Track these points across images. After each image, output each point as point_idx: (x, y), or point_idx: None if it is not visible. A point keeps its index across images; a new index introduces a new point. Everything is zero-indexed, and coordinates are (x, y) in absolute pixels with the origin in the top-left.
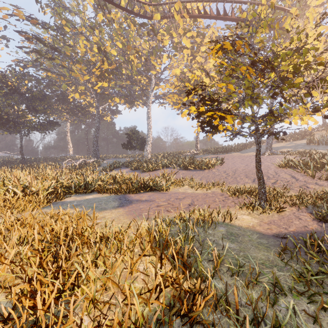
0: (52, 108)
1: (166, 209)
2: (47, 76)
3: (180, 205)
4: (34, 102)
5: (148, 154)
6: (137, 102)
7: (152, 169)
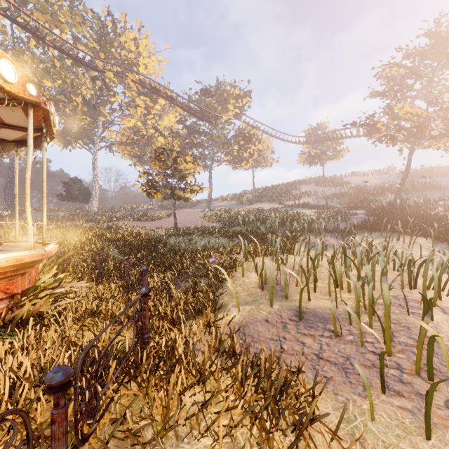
0: None
1: None
2: None
3: None
4: None
5: (94, 208)
6: (76, 144)
7: (108, 221)
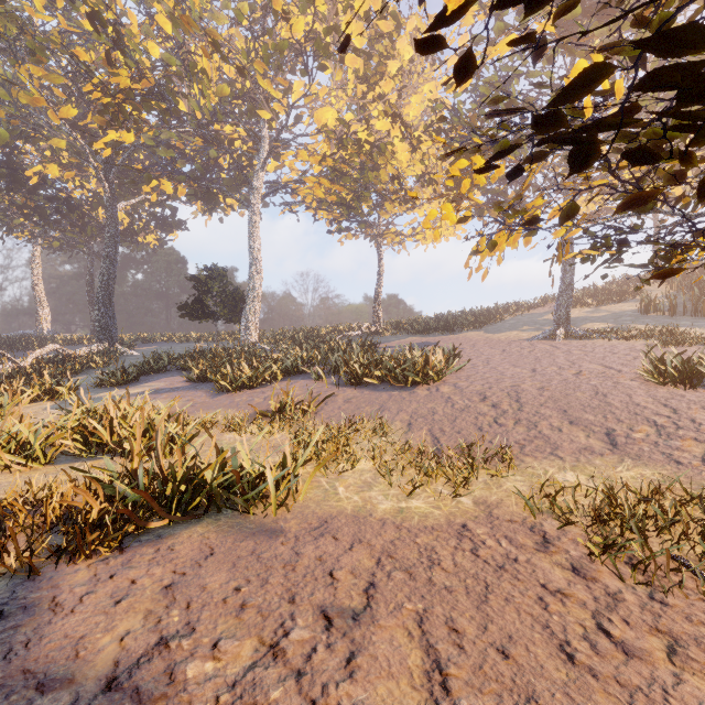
0: None
1: None
2: None
3: None
4: None
5: (251, 333)
6: (223, 198)
7: (252, 383)
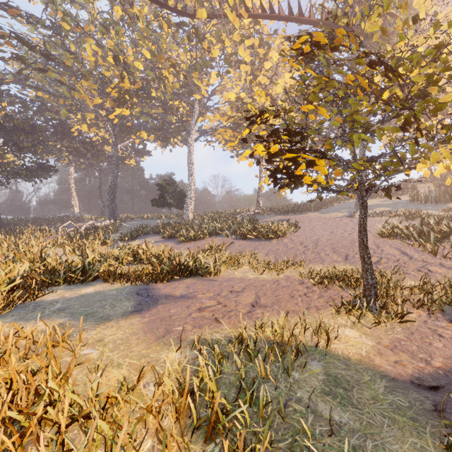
0: (45, 145)
1: (214, 316)
2: (38, 97)
3: (238, 307)
4: (17, 135)
5: (189, 214)
6: (173, 139)
7: (195, 238)
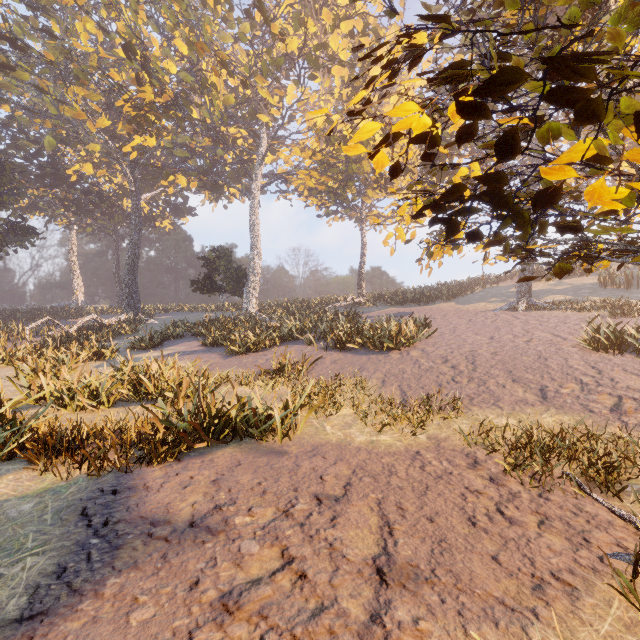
0: (22, 194)
1: None
2: (11, 118)
3: (339, 583)
4: None
5: (252, 305)
6: (228, 188)
7: (256, 348)
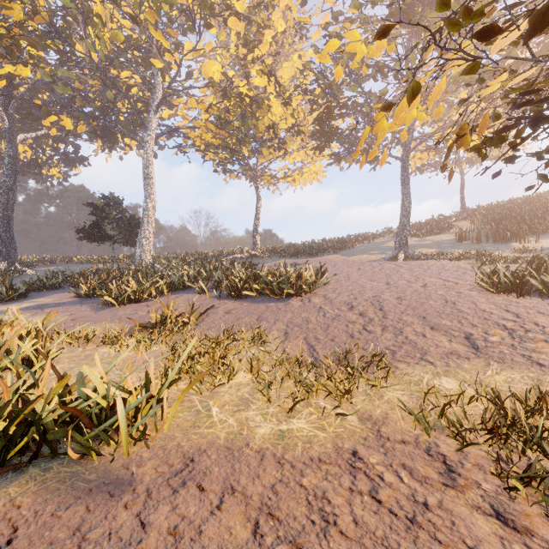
0: None
1: None
2: None
3: None
4: None
5: (145, 255)
6: (121, 137)
7: (137, 297)
